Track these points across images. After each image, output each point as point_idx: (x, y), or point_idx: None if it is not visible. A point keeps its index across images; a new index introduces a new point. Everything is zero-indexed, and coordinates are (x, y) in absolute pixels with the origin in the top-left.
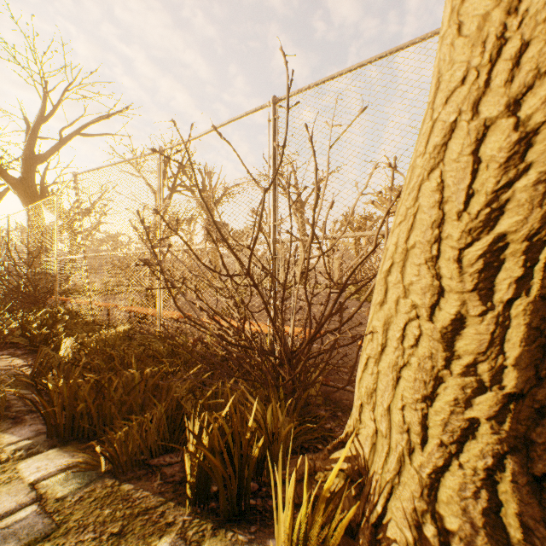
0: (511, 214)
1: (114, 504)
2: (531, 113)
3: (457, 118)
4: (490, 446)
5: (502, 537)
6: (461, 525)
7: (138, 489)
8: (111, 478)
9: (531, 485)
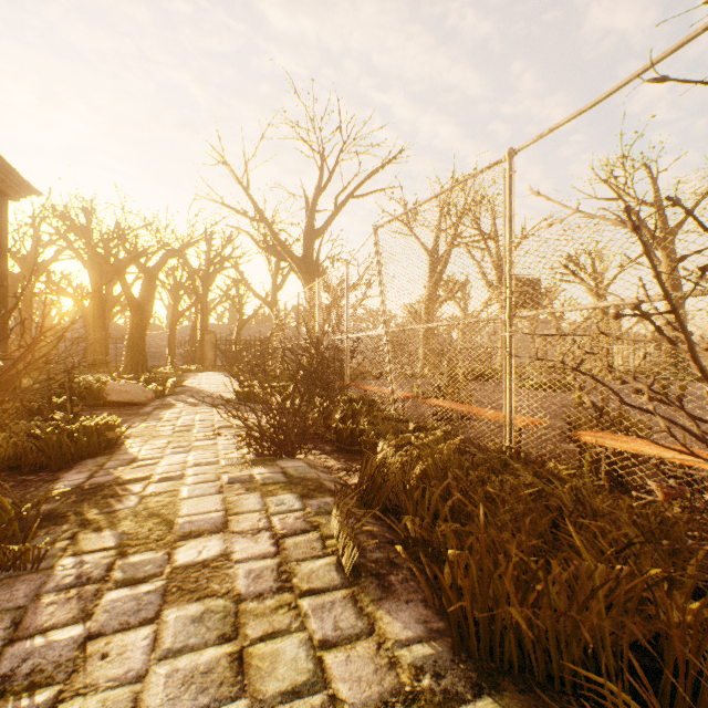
0: None
1: None
2: None
3: None
4: None
5: None
6: None
7: None
8: None
9: None
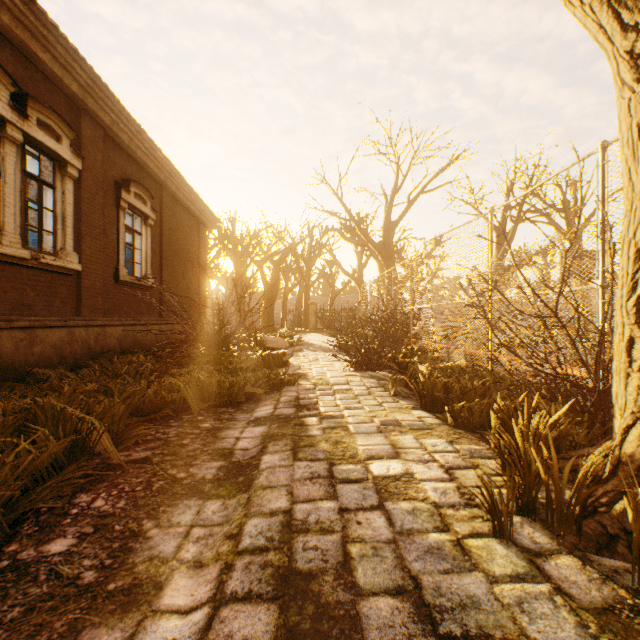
0: None
1: (454, 431)
2: (637, 240)
3: (624, 233)
4: None
5: None
6: (633, 451)
7: (466, 433)
8: (452, 426)
9: None
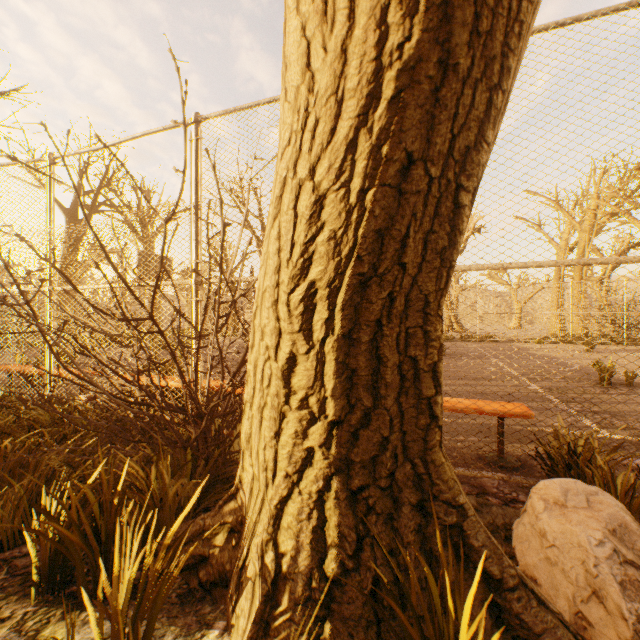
0: (317, 264)
1: None
2: (321, 180)
3: (287, 174)
4: (323, 470)
5: (322, 547)
6: (295, 545)
7: None
8: None
9: (349, 499)
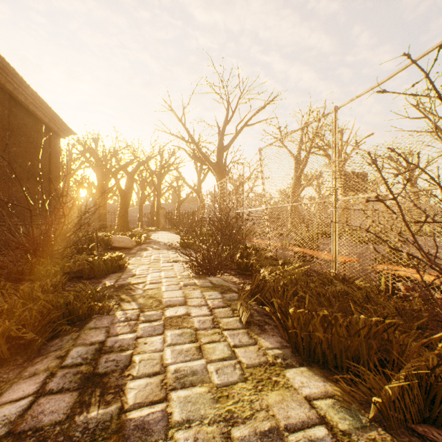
0: None
1: None
2: None
3: None
4: None
5: None
6: None
7: None
8: (383, 431)
9: None
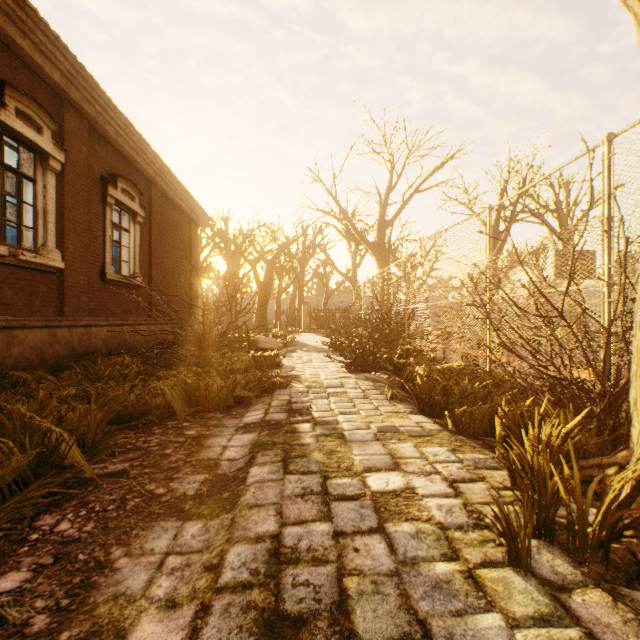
0: None
1: (456, 438)
2: None
3: None
4: None
5: None
6: None
7: (468, 439)
8: (453, 432)
9: None
